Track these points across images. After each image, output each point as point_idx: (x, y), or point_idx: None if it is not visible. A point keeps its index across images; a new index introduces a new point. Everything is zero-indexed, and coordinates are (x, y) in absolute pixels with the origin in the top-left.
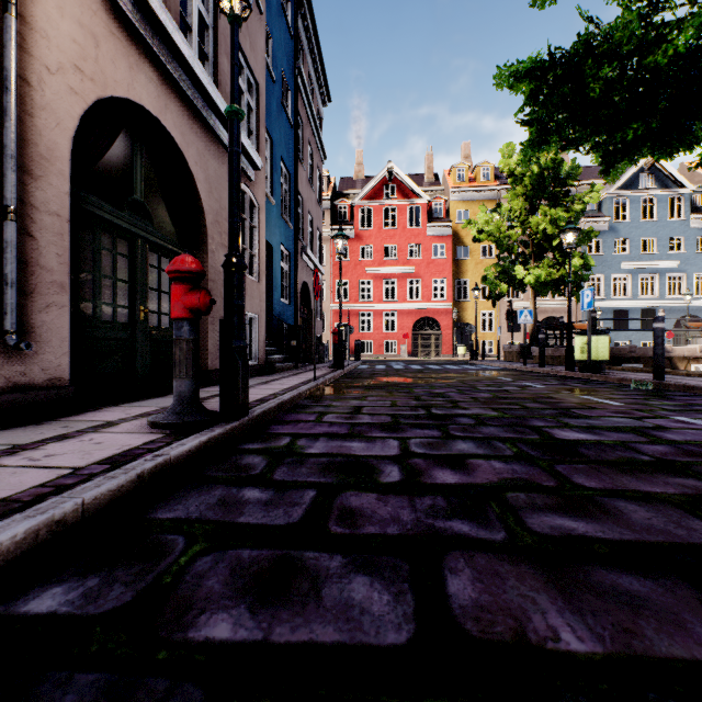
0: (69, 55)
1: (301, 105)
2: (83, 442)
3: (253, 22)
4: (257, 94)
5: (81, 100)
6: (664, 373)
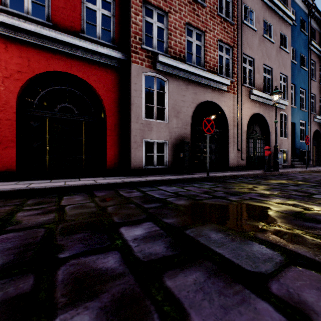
0: (246, 114)
1: (313, 56)
2: (254, 171)
3: (285, 59)
4: (286, 79)
5: (247, 120)
6: None
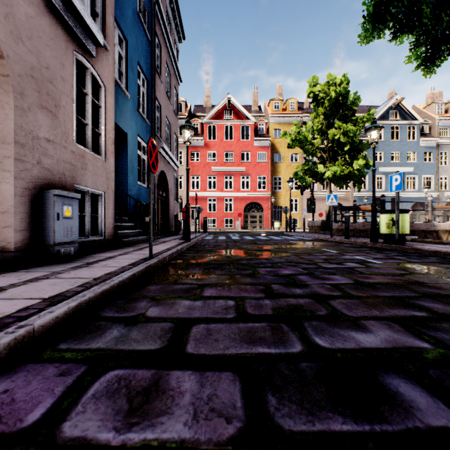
0: None
1: (158, 30)
2: None
3: None
4: None
5: None
6: None
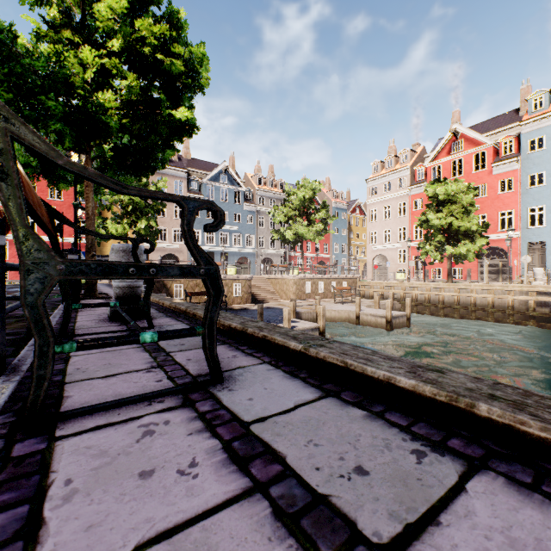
0: None
1: None
2: None
3: None
4: None
5: None
6: (81, 289)
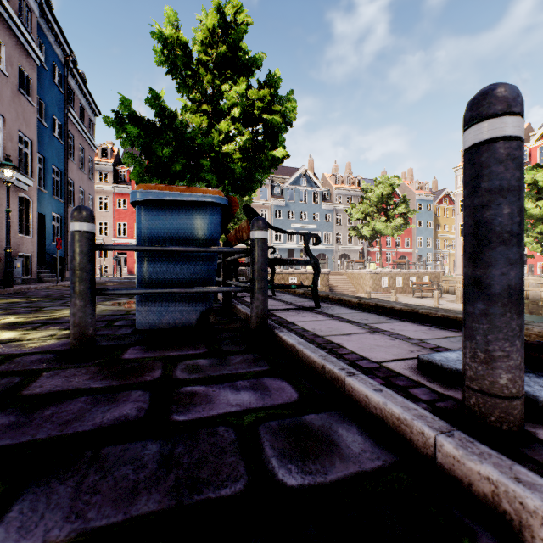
0: None
1: (72, 127)
2: None
3: (29, 113)
4: (31, 145)
5: None
6: None
